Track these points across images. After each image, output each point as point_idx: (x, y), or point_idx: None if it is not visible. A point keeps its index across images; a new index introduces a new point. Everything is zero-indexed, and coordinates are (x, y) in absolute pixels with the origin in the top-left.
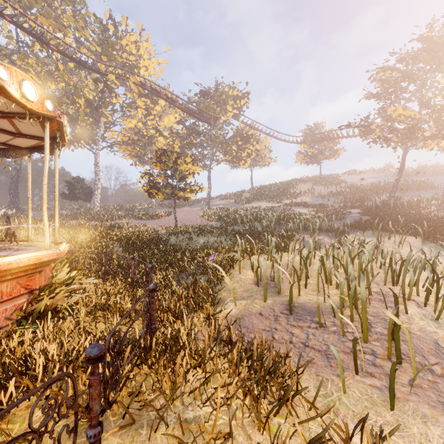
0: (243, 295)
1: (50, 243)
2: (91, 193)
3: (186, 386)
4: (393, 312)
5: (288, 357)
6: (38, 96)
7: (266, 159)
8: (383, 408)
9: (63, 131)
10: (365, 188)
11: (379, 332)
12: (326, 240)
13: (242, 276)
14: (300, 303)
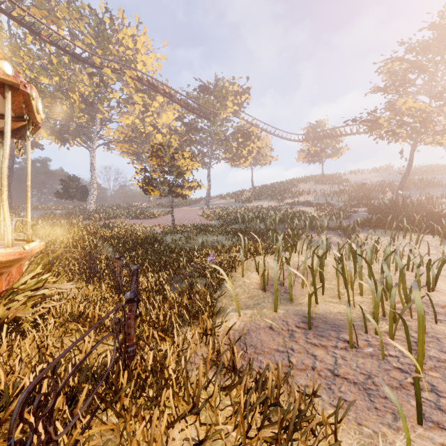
0: (247, 303)
1: (12, 239)
2: (87, 192)
3: None
4: None
5: (315, 396)
6: None
7: (267, 157)
8: None
9: (31, 106)
10: (370, 186)
11: (434, 357)
12: (335, 239)
13: (246, 279)
14: (319, 313)
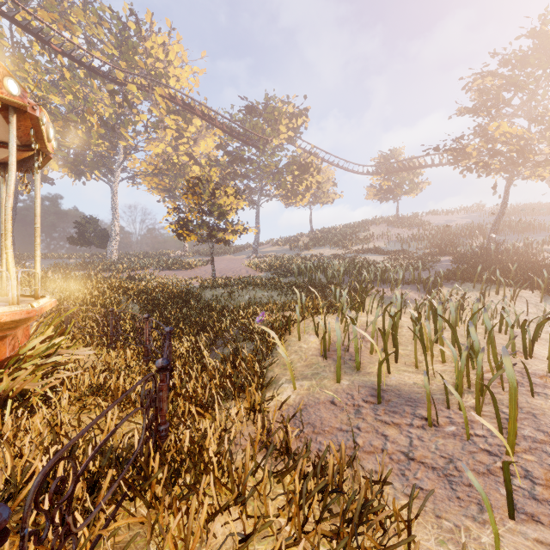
0: (304, 373)
1: (18, 295)
2: (107, 236)
3: (210, 548)
4: None
5: (386, 484)
6: None
7: (329, 194)
8: None
9: (41, 132)
10: (456, 230)
11: (529, 437)
12: (412, 295)
13: (302, 344)
14: (392, 385)
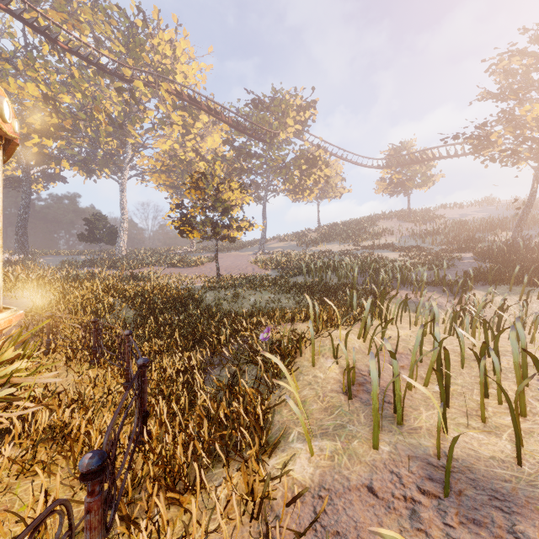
0: (324, 424)
1: None
2: (116, 233)
3: None
4: None
5: None
6: None
7: (338, 189)
8: None
9: None
10: (474, 224)
11: None
12: (438, 299)
13: (318, 371)
14: (457, 458)
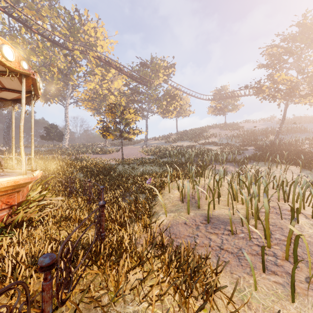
0: (171, 209)
1: (26, 170)
2: (62, 135)
3: (128, 284)
4: (291, 223)
5: (208, 258)
6: (15, 58)
7: (187, 111)
8: (287, 302)
9: (36, 86)
10: (258, 132)
11: (277, 238)
12: (231, 168)
13: (171, 195)
14: (215, 215)
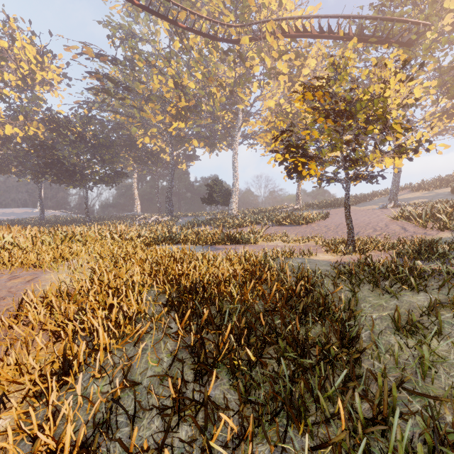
0: None
1: None
2: (229, 195)
3: None
4: None
5: None
6: None
7: None
8: None
9: None
10: None
11: None
12: None
13: None
14: None
